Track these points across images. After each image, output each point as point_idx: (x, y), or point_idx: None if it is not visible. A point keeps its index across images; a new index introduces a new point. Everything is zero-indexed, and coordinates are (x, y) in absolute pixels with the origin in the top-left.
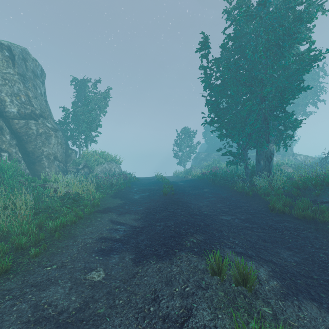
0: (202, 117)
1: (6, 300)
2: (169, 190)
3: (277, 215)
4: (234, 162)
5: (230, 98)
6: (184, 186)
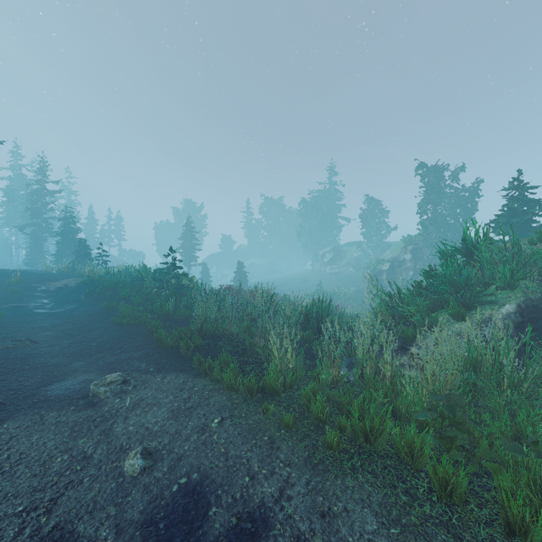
0: None
1: (191, 396)
2: None
3: None
4: None
5: None
6: None
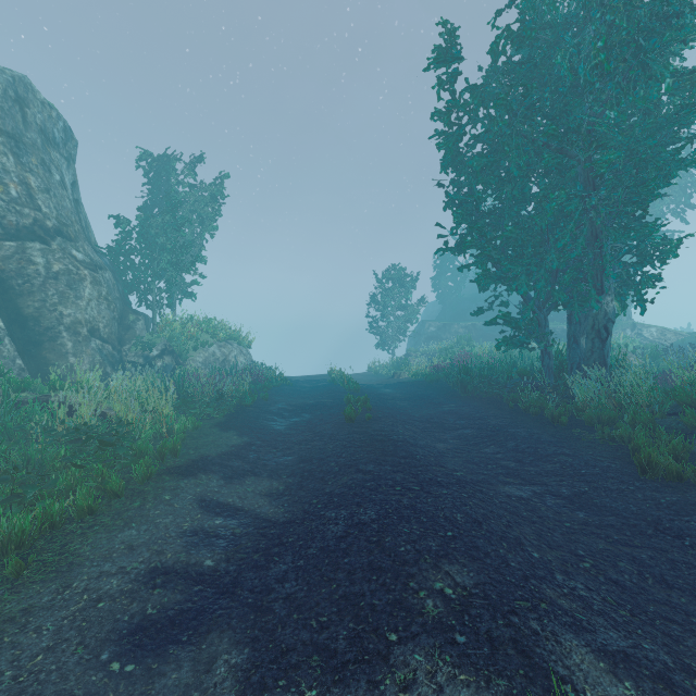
0: (438, 235)
1: None
2: (361, 409)
3: (663, 484)
4: (516, 340)
5: (507, 185)
6: (395, 397)
